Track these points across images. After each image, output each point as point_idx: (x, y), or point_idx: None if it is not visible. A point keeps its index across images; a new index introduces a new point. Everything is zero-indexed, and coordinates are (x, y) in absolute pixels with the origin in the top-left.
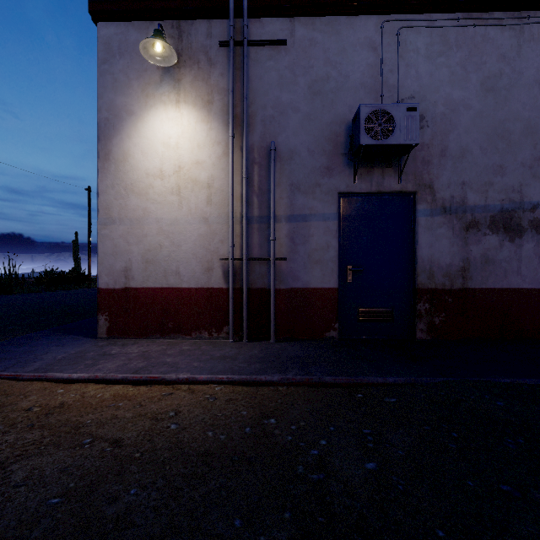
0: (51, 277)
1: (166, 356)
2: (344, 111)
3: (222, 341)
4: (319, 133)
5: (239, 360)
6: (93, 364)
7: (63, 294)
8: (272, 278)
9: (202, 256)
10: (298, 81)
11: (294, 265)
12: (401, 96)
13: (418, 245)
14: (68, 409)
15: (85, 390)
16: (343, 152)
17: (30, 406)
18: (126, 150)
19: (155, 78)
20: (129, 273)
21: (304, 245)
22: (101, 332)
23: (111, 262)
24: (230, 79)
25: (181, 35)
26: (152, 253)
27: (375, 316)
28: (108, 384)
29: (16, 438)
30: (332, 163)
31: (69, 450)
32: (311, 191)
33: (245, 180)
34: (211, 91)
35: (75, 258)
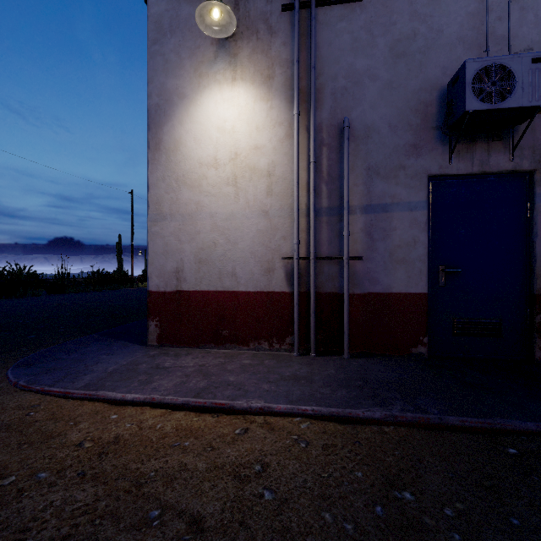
0: (98, 277)
1: (227, 373)
2: (436, 75)
3: (285, 354)
4: (403, 104)
5: (317, 383)
6: (147, 380)
7: (109, 294)
8: (345, 280)
9: (262, 254)
10: (376, 43)
11: (372, 265)
12: (513, 49)
13: (538, 240)
14: (125, 447)
15: (142, 417)
16: (435, 125)
17: (81, 440)
18: (178, 138)
19: (209, 54)
20: (181, 275)
21: (384, 240)
22: (151, 339)
23: (162, 263)
24: (295, 47)
25: (238, 3)
26: (205, 252)
27: (477, 329)
28: (166, 409)
29: (64, 498)
30: (419, 139)
31: (133, 533)
32: (393, 174)
33: (313, 164)
34: (271, 64)
35: (119, 259)
